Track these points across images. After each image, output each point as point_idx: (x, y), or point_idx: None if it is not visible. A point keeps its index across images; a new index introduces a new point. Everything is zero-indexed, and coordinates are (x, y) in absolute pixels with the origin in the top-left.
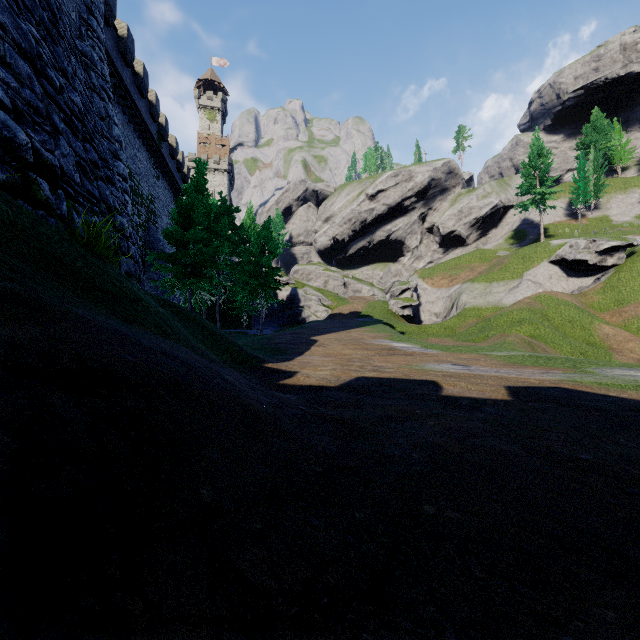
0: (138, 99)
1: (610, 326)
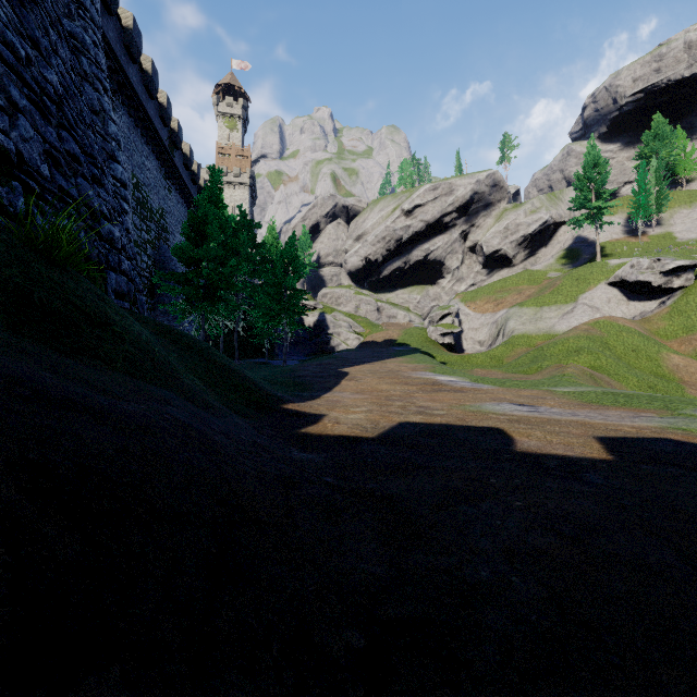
0: (146, 100)
1: (680, 356)
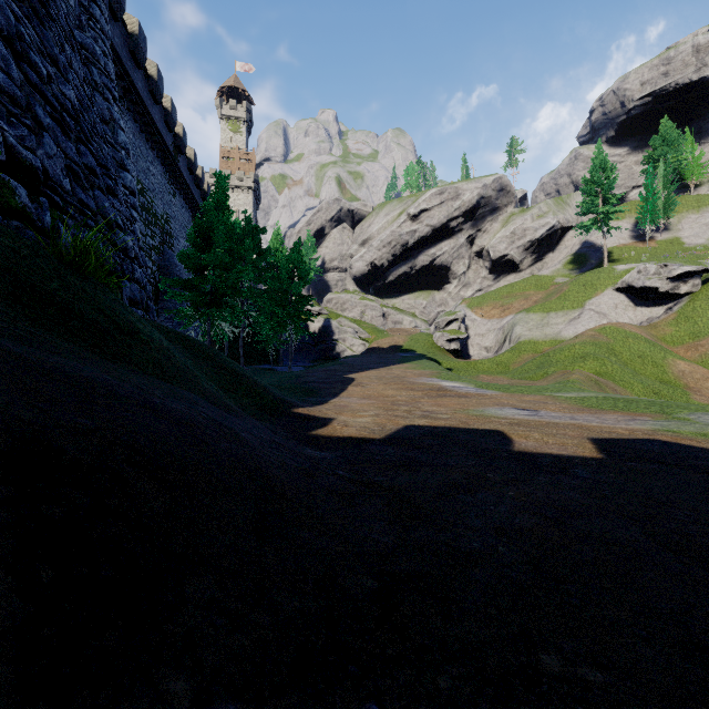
0: (151, 105)
1: (686, 362)
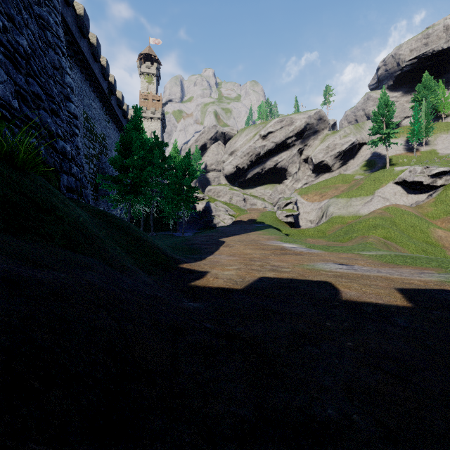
0: (93, 63)
1: (442, 230)
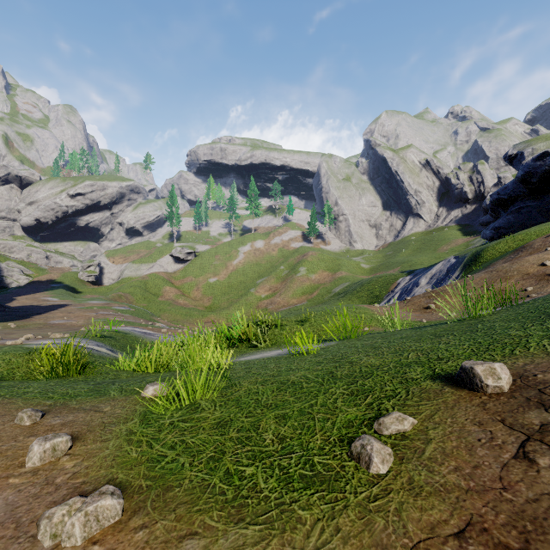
0: None
1: (170, 287)
